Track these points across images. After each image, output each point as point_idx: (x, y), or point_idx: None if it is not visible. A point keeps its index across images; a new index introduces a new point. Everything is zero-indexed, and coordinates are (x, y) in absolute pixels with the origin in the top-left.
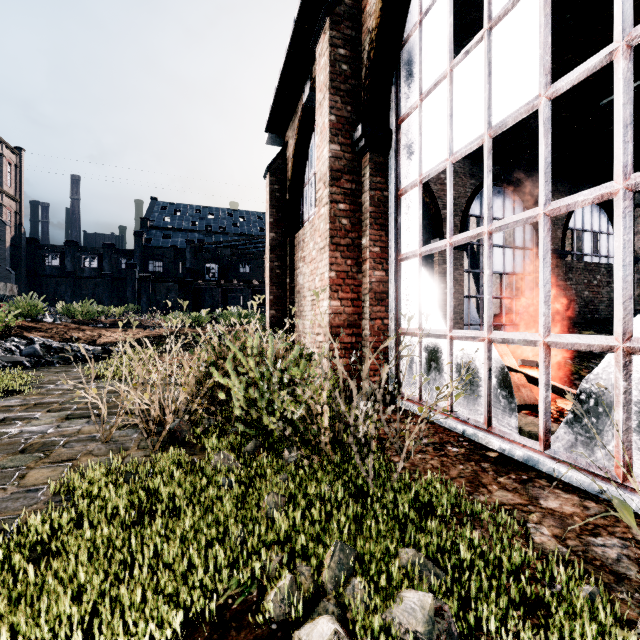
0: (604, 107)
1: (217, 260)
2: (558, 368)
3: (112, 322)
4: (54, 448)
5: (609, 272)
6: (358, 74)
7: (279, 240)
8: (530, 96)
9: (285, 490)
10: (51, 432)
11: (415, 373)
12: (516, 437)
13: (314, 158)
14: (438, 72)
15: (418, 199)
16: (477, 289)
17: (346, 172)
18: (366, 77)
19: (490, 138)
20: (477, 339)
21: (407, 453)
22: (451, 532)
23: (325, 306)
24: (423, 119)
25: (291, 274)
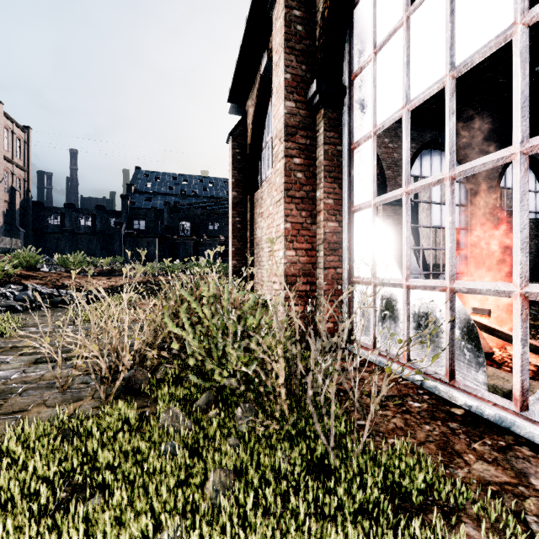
0: (538, 72)
1: (190, 219)
2: (501, 314)
3: (100, 271)
4: (10, 396)
5: (537, 226)
6: (312, 35)
7: (240, 198)
8: (502, 27)
9: (235, 461)
10: (14, 378)
11: (369, 321)
12: (484, 394)
13: (271, 123)
14: (393, 22)
15: (372, 150)
16: (415, 242)
17: (301, 128)
18: (320, 36)
19: (453, 79)
20: (437, 288)
21: (366, 408)
22: (440, 537)
23: (281, 256)
24: (377, 71)
25: (251, 228)
